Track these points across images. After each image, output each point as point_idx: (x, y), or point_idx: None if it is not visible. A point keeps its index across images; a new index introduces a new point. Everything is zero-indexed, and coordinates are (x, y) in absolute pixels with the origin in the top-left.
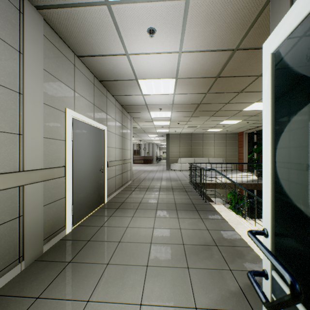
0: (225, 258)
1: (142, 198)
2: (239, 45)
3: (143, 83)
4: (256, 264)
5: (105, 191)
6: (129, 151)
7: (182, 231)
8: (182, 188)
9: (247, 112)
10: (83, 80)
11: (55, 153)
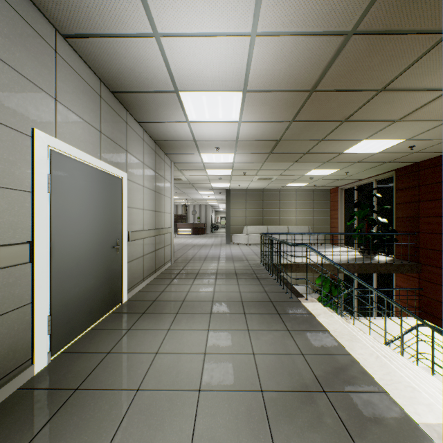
0: (347, 426)
1: (187, 292)
2: (357, 24)
3: (188, 98)
4: (410, 437)
5: (123, 282)
6: (168, 216)
7: (258, 360)
8: (251, 273)
9: (348, 156)
10: (75, 83)
11: (5, 217)
